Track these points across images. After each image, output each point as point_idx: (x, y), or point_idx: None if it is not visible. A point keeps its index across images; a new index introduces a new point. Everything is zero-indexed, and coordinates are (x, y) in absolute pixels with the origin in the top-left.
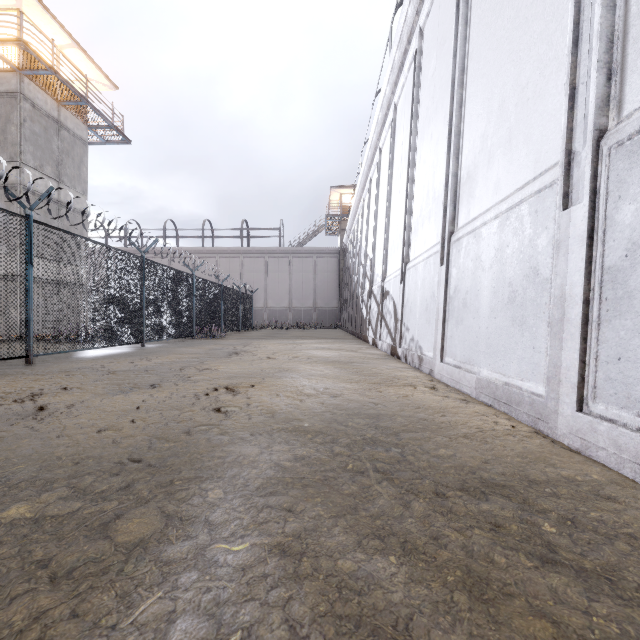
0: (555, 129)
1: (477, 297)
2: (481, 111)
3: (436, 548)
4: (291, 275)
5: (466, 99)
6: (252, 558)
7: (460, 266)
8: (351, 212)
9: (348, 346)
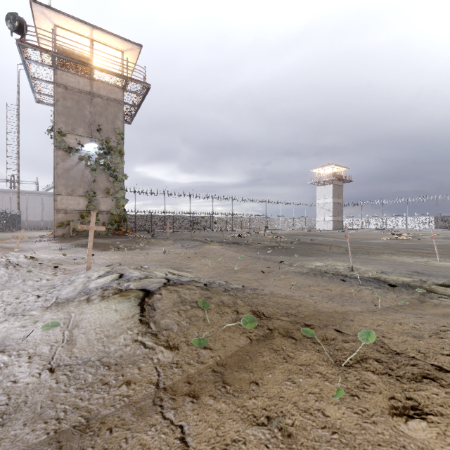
0: None
1: None
2: None
3: None
4: (43, 204)
5: None
6: None
7: None
8: None
9: None
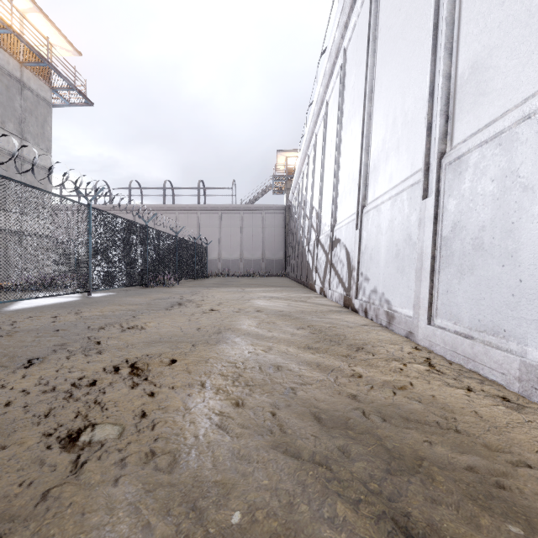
0: None
1: (511, 233)
2: None
3: None
4: (242, 229)
5: None
6: None
7: (464, 193)
8: (296, 170)
9: (296, 295)
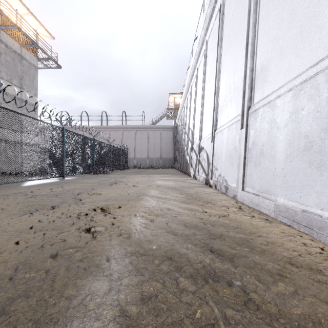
0: None
1: (273, 147)
2: (272, 23)
3: None
4: (148, 140)
5: (259, 20)
6: None
7: (257, 128)
8: (180, 106)
9: (179, 178)
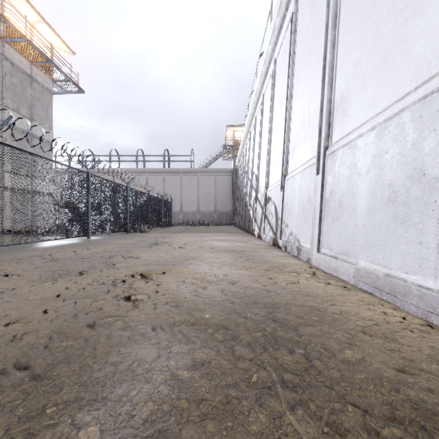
0: None
1: (353, 198)
2: (354, 44)
3: None
4: (199, 188)
5: (339, 38)
6: None
7: (335, 174)
8: (241, 142)
9: (240, 238)
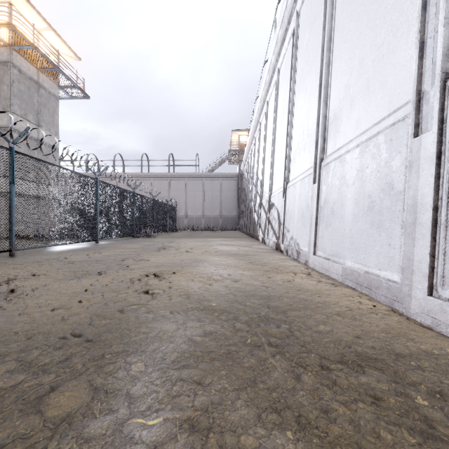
0: (406, 76)
1: (342, 206)
2: (345, 68)
3: (327, 422)
4: (204, 192)
5: (333, 60)
6: (164, 434)
7: (329, 184)
8: (246, 148)
9: (244, 243)
